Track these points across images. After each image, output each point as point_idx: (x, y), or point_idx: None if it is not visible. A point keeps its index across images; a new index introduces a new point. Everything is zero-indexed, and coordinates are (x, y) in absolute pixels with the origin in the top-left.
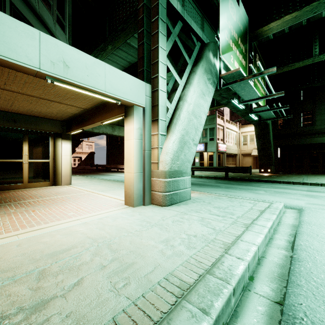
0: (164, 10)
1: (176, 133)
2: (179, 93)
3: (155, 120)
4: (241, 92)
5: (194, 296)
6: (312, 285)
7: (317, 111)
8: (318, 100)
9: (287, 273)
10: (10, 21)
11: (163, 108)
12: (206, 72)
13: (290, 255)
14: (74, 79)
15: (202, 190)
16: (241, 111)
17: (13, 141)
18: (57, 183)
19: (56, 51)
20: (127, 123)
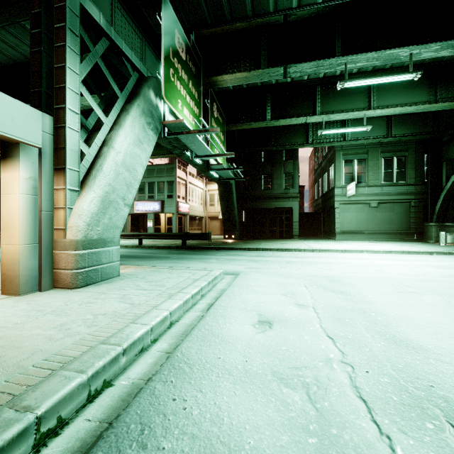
0: (77, 19)
1: (96, 190)
2: (104, 135)
3: (61, 168)
4: (191, 146)
5: (75, 364)
6: (201, 331)
7: (275, 176)
8: (276, 164)
9: (190, 330)
10: None
11: (75, 153)
12: (145, 115)
13: (203, 314)
14: None
15: (145, 263)
16: (199, 166)
17: None
18: None
19: None
20: (7, 168)
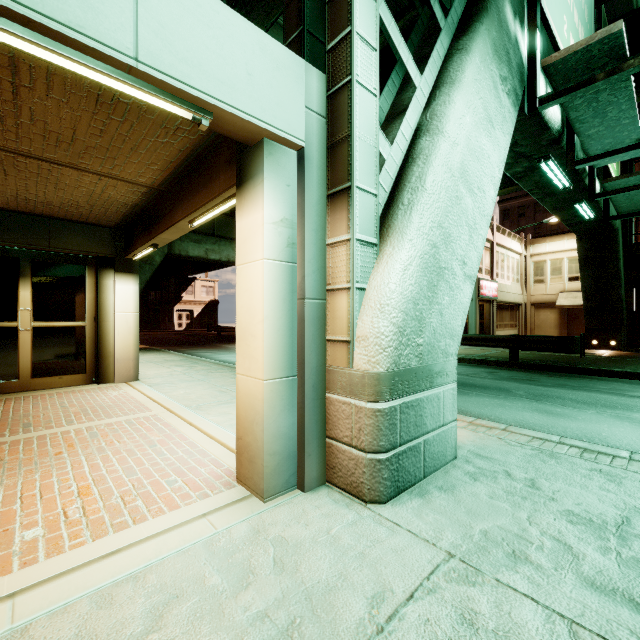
0: None
1: (415, 238)
2: (416, 116)
3: (340, 191)
4: (589, 127)
5: None
6: None
7: None
8: None
9: None
10: None
11: (369, 150)
12: (497, 57)
13: None
14: None
15: (469, 404)
16: (555, 197)
17: None
18: (103, 378)
19: None
20: (243, 207)
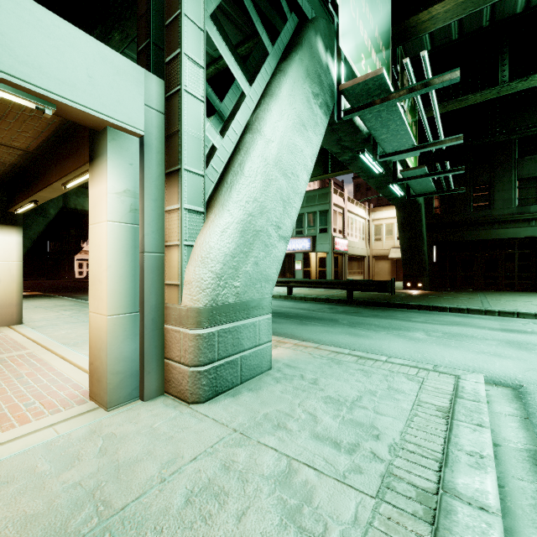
0: None
1: (233, 209)
2: (246, 117)
3: (174, 171)
4: (381, 133)
5: None
6: None
7: (497, 186)
8: (499, 166)
9: None
10: None
11: (197, 142)
12: (310, 79)
13: None
14: None
15: (304, 332)
16: (376, 179)
17: None
18: None
19: None
20: (94, 178)
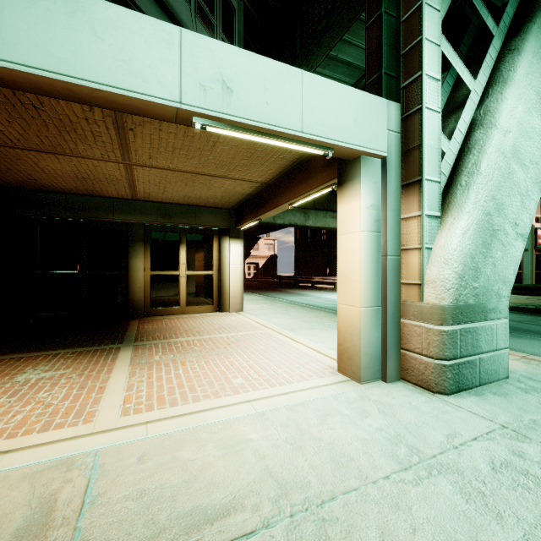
0: None
1: (472, 210)
2: (470, 113)
3: (413, 182)
4: None
5: None
6: None
7: None
8: None
9: None
10: (133, 19)
11: (434, 152)
12: None
13: None
14: (241, 114)
15: (522, 345)
16: None
17: (169, 244)
18: (222, 308)
19: (209, 61)
20: (344, 198)
